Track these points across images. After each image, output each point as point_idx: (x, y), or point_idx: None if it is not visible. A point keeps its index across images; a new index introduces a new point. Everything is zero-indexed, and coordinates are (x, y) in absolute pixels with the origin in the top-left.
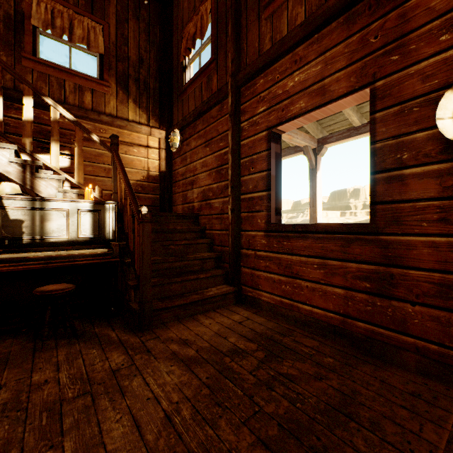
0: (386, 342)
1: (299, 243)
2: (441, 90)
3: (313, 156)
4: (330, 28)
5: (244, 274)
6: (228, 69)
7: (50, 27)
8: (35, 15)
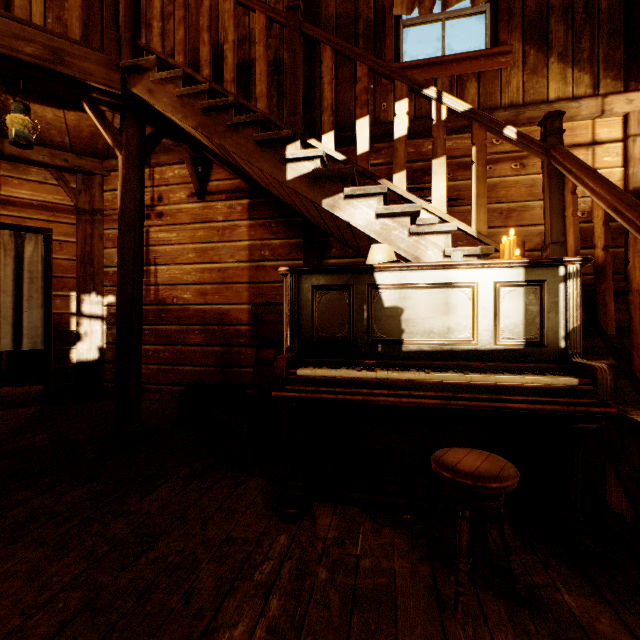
0: None
1: None
2: None
3: None
4: None
5: None
6: None
7: (416, 3)
8: (397, 0)
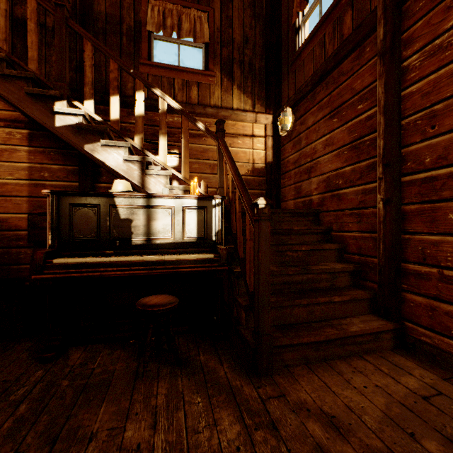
0: None
1: None
2: None
3: None
4: None
5: (411, 303)
6: None
7: (162, 28)
8: (149, 20)
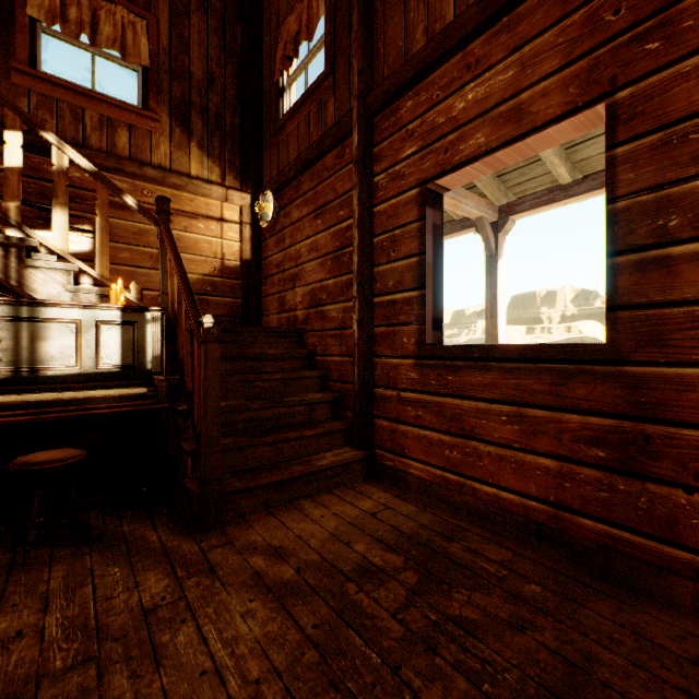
0: (636, 558)
1: (474, 377)
2: None
3: (492, 235)
4: (532, 4)
5: (380, 429)
6: (354, 87)
7: (59, 20)
8: None
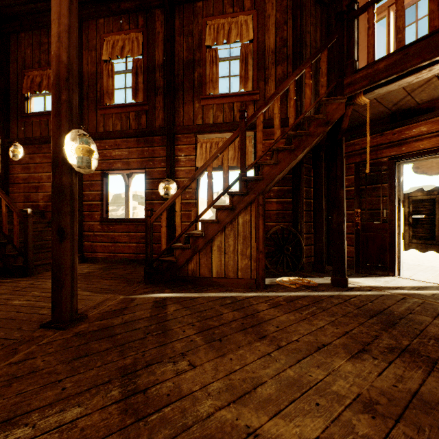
0: None
1: (118, 227)
2: (162, 179)
3: (127, 179)
4: (131, 140)
5: (86, 246)
6: None
7: None
8: None
